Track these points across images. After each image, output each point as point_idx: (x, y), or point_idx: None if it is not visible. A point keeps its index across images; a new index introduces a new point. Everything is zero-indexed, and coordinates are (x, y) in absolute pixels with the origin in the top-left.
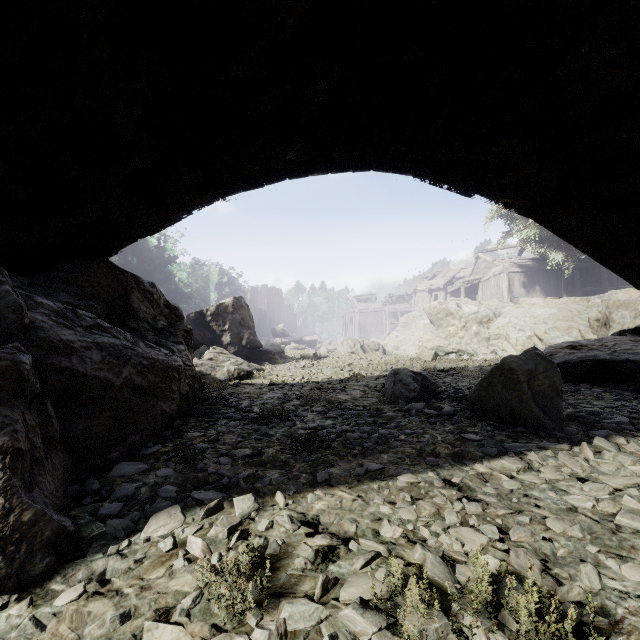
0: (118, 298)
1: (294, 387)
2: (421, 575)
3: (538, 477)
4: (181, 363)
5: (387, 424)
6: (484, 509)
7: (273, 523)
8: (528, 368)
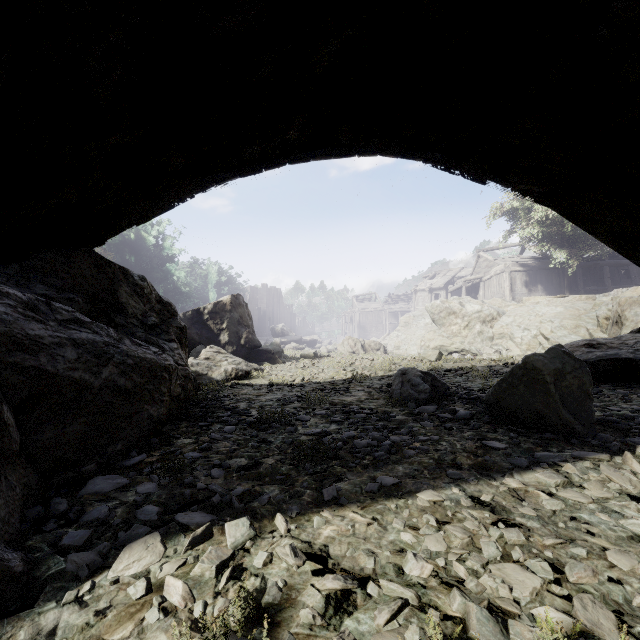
0: (104, 292)
1: (294, 388)
2: (464, 635)
3: (582, 495)
4: (172, 362)
5: (398, 429)
6: (526, 537)
7: (272, 557)
8: (555, 367)
